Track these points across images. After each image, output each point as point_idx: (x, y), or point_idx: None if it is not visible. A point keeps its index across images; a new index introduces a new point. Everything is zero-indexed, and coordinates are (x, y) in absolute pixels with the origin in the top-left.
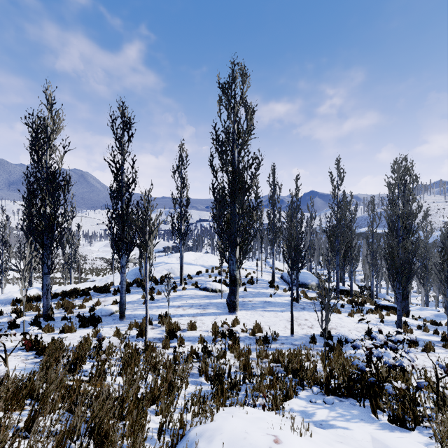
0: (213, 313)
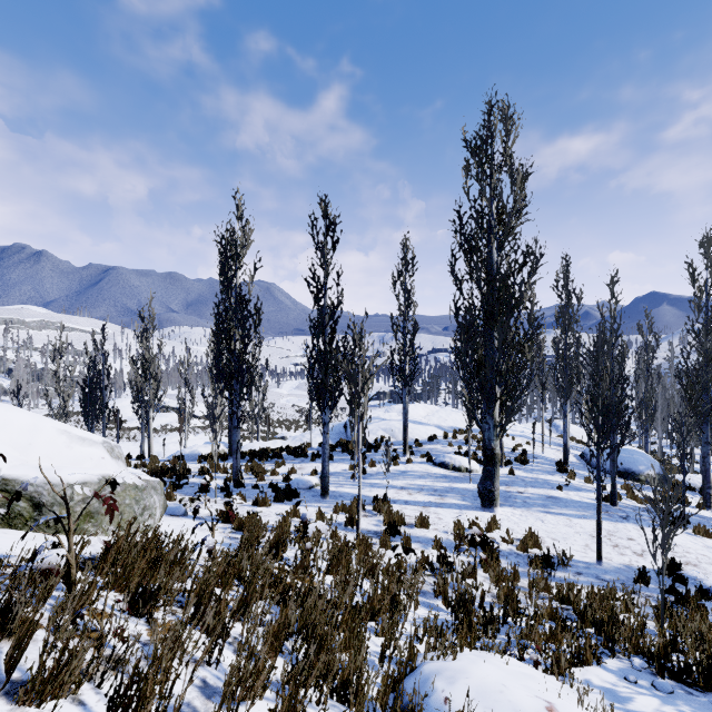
0: (455, 506)
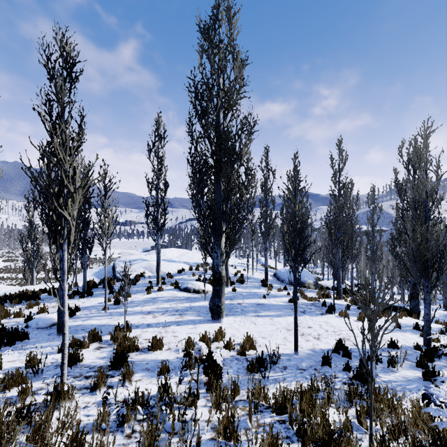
0: (191, 322)
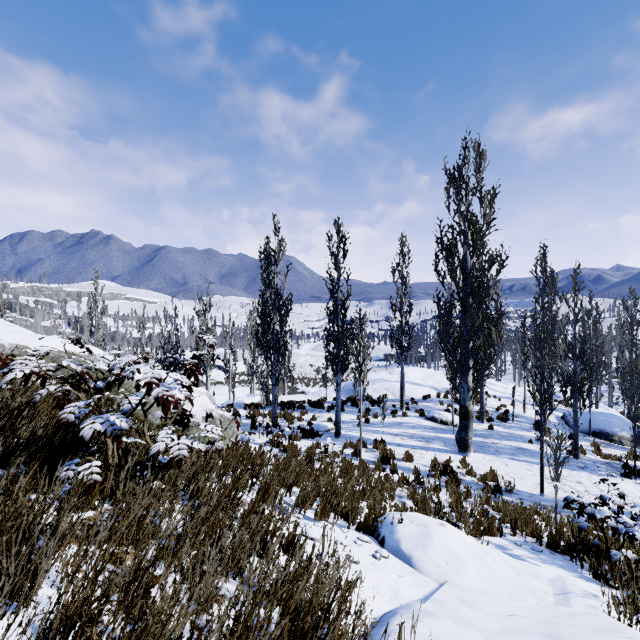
0: (437, 449)
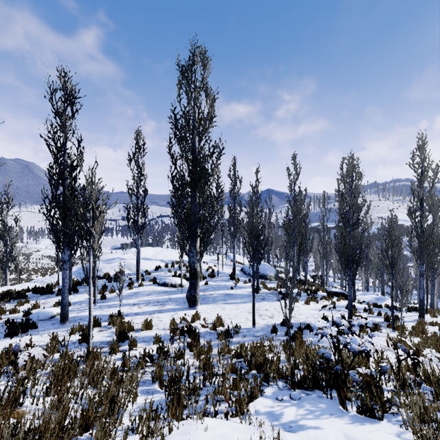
0: (172, 310)
